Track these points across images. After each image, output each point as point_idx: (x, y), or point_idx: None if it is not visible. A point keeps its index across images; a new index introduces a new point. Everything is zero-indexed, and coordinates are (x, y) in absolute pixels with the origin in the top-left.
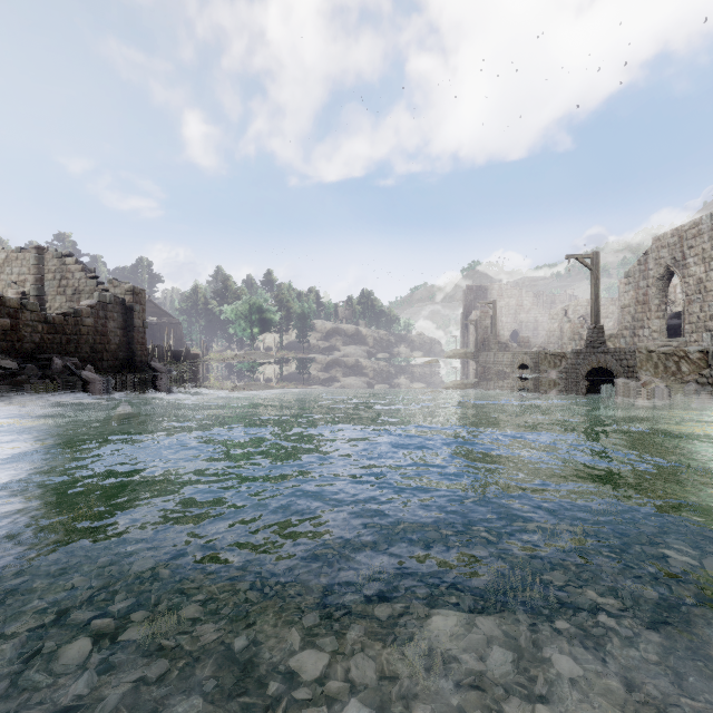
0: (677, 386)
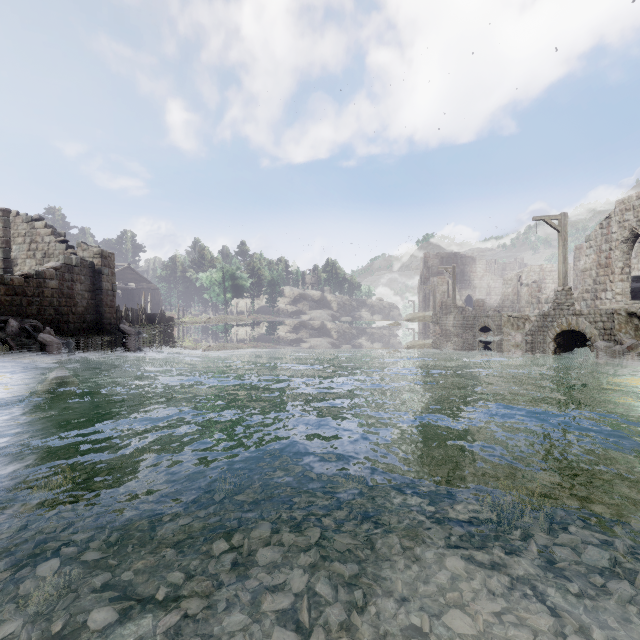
0: None
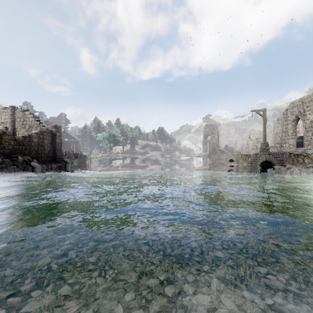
0: (304, 169)
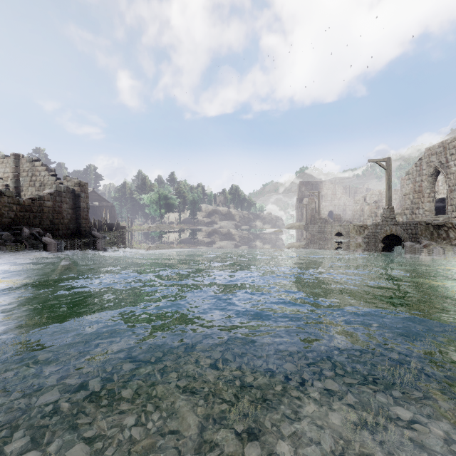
0: (449, 247)
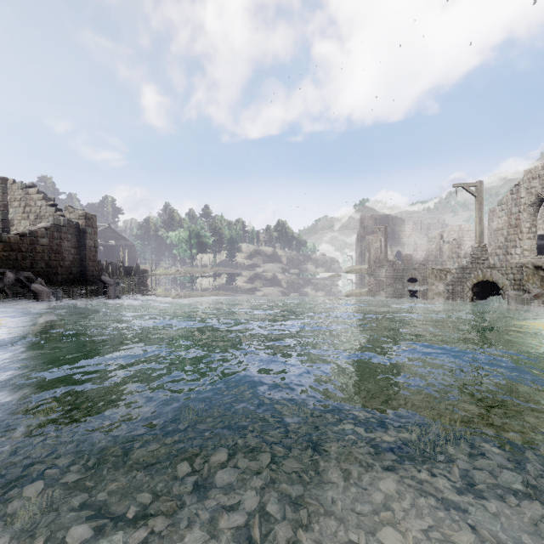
0: None
